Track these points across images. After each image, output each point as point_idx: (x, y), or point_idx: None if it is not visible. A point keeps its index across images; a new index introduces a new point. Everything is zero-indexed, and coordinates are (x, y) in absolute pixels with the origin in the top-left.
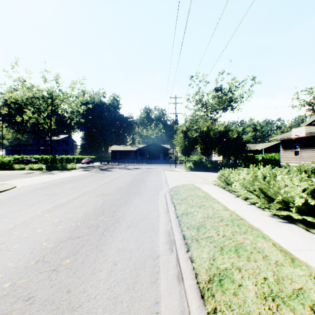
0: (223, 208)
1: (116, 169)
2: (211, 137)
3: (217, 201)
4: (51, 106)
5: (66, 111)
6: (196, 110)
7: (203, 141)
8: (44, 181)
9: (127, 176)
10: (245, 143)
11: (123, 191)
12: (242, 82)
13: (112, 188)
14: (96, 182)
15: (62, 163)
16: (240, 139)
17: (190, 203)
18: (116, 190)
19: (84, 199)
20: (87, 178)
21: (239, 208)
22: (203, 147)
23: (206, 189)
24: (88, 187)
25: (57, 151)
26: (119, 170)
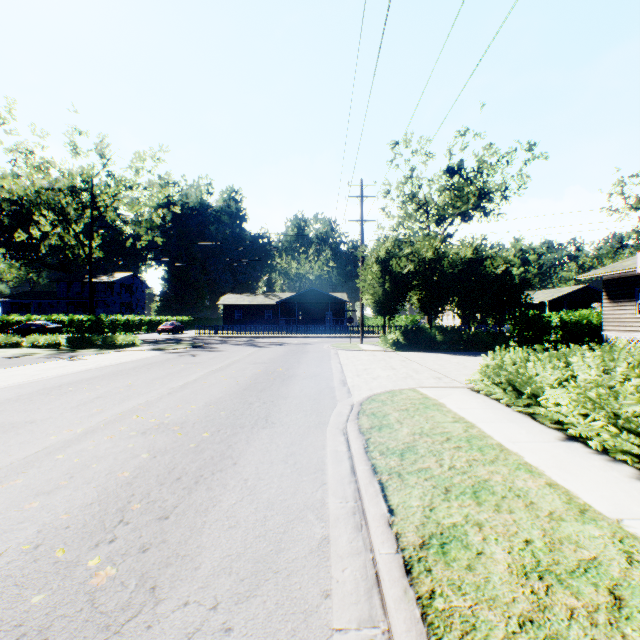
0: (567, 506)
1: (227, 346)
2: (444, 273)
3: (519, 459)
4: (90, 208)
5: (123, 220)
6: (404, 217)
7: (424, 281)
8: (32, 378)
9: (247, 364)
10: (520, 287)
11: (225, 412)
12: (507, 153)
13: (198, 403)
14: (163, 383)
15: (116, 332)
16: (511, 277)
17: (435, 472)
18: (206, 410)
19: (93, 445)
20: (147, 370)
21: (624, 502)
22: (424, 296)
23: (460, 406)
24: (132, 400)
25: (109, 307)
26: (234, 347)
